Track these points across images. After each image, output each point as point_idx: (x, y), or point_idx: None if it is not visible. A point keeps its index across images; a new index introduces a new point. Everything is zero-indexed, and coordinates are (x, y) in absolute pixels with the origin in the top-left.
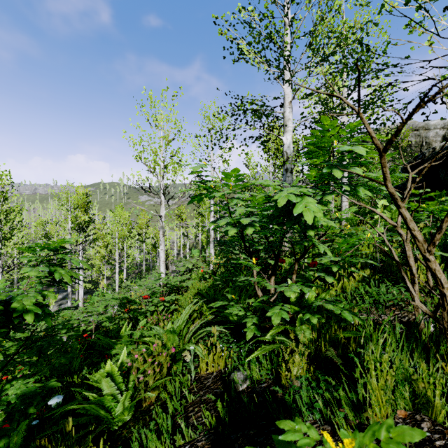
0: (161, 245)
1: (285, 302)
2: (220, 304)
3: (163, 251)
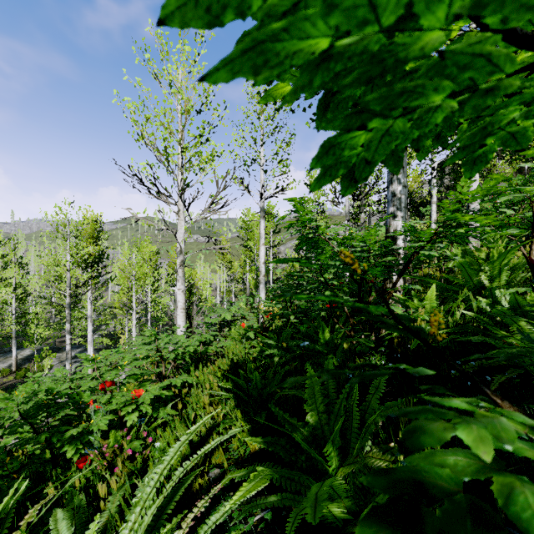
0: (178, 282)
1: None
2: None
3: (182, 292)
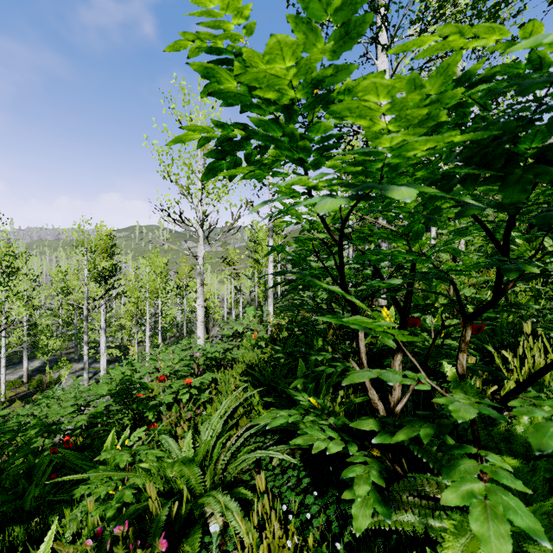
0: (198, 298)
1: (474, 440)
2: (283, 419)
3: (201, 307)
